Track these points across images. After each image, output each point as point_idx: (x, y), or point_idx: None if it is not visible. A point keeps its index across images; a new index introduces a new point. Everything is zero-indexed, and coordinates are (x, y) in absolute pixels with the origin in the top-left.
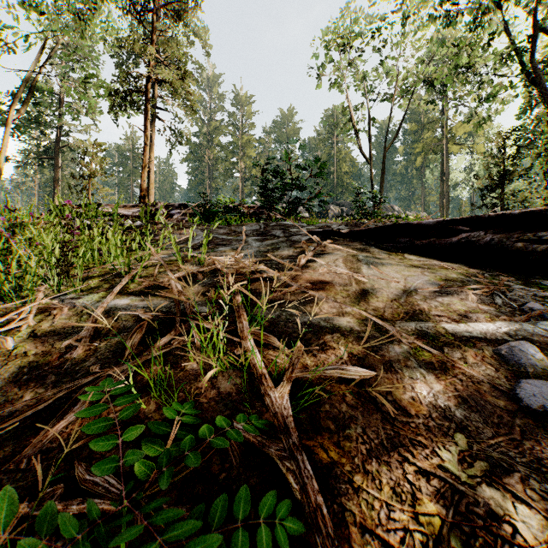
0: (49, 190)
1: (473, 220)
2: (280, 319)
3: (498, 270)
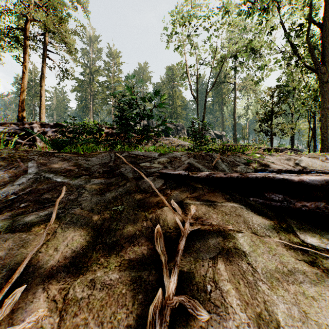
0: None
1: None
2: None
3: None
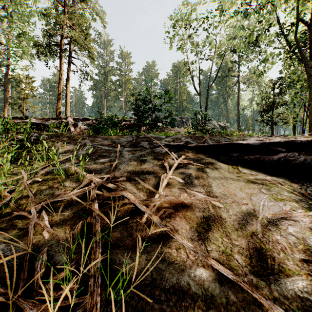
0: (3, 105)
1: (288, 143)
2: (145, 281)
3: None
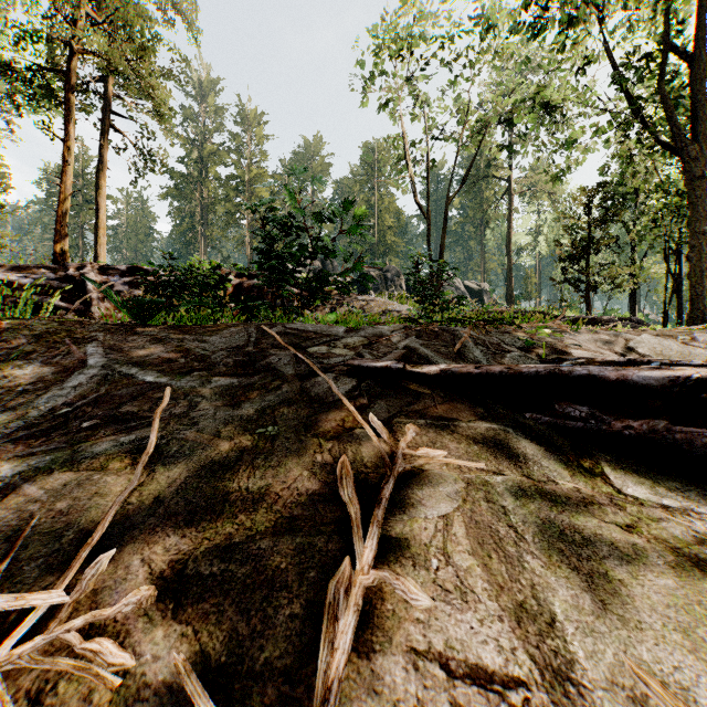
0: None
1: None
2: None
3: None
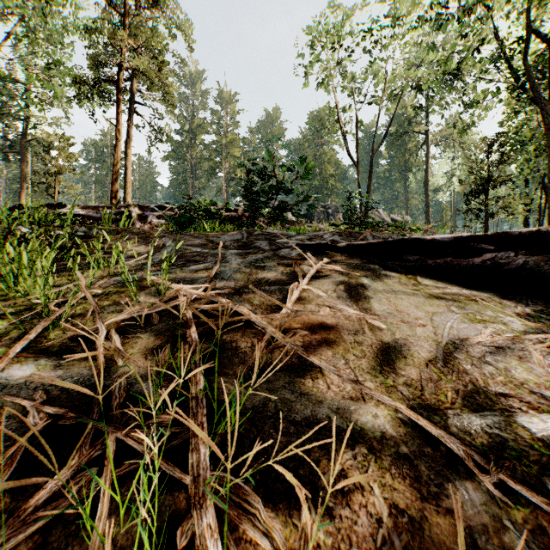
0: (17, 187)
1: (500, 237)
2: (266, 412)
3: (536, 301)
